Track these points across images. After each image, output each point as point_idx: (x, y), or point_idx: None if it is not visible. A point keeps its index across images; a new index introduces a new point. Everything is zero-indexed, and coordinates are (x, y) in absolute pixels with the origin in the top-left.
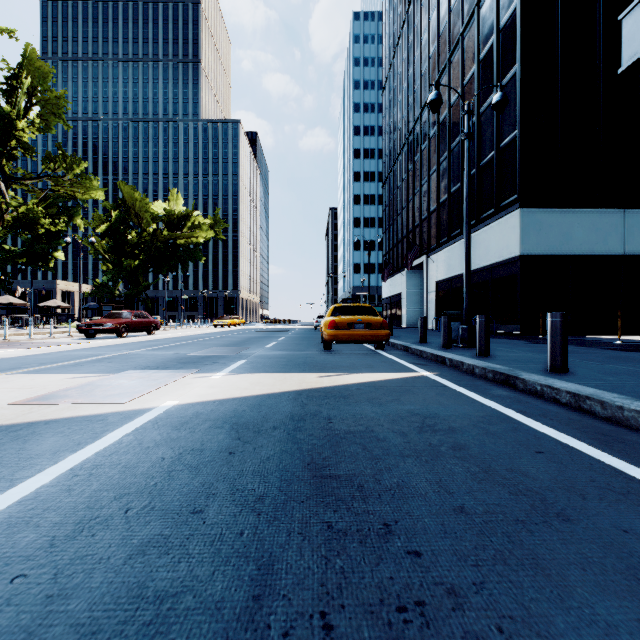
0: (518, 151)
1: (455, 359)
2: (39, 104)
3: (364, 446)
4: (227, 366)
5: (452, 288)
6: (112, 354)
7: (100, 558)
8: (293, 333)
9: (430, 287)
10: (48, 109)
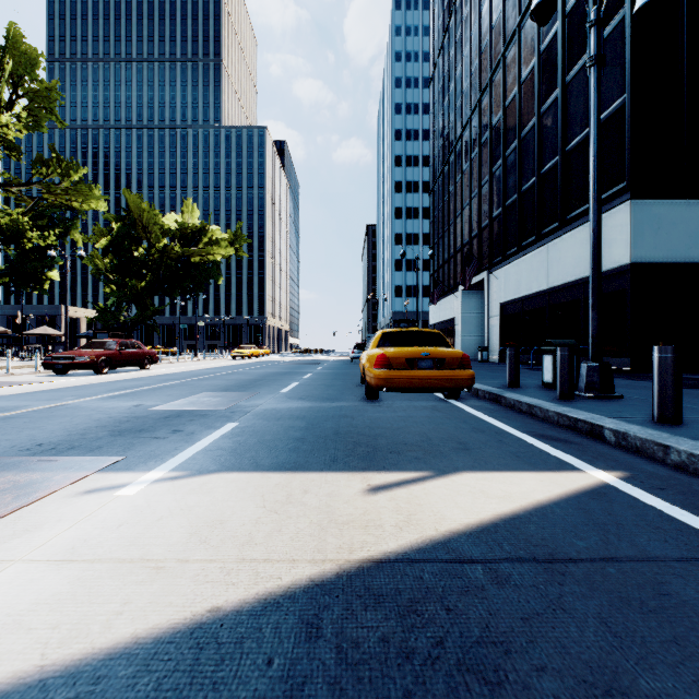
0: (628, 122)
1: (636, 435)
2: (27, 96)
3: None
4: (189, 444)
5: (524, 311)
6: (33, 407)
7: None
8: (324, 367)
9: (493, 310)
10: (38, 103)
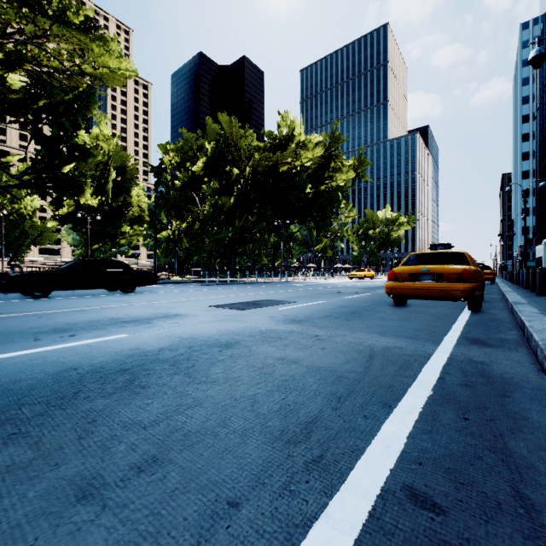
0: None
1: None
2: None
3: None
4: None
5: None
6: None
7: None
8: None
9: None
10: None
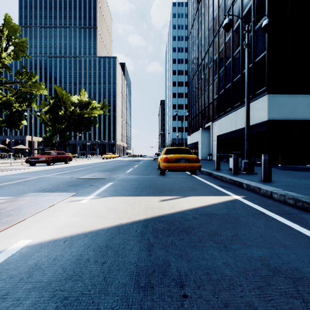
0: (266, 63)
1: (252, 185)
2: (13, 45)
3: None
4: (97, 189)
5: (226, 139)
6: (32, 178)
7: None
8: (142, 162)
9: (214, 138)
10: (18, 48)
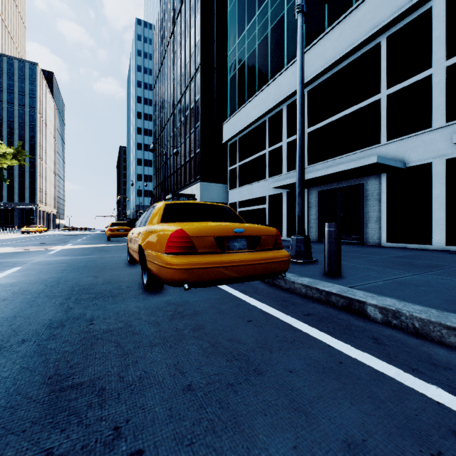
0: (200, 158)
1: None
2: None
3: (109, 249)
4: (67, 244)
5: None
6: None
7: (74, 252)
8: (91, 236)
9: None
10: None
